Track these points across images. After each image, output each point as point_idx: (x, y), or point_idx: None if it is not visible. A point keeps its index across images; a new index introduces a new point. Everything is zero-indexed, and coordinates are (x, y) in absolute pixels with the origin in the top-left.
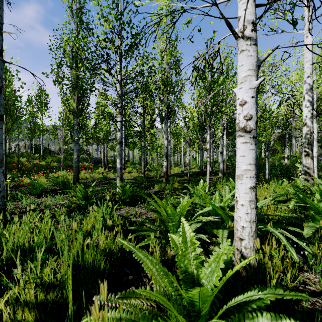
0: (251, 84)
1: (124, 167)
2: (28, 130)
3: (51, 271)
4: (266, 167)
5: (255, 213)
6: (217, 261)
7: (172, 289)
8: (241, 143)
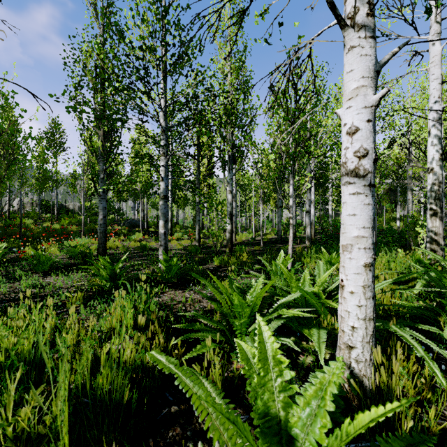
0: (366, 101)
1: (171, 232)
2: (36, 180)
3: (46, 400)
4: None
5: (372, 305)
6: (319, 397)
7: (241, 440)
8: (349, 194)
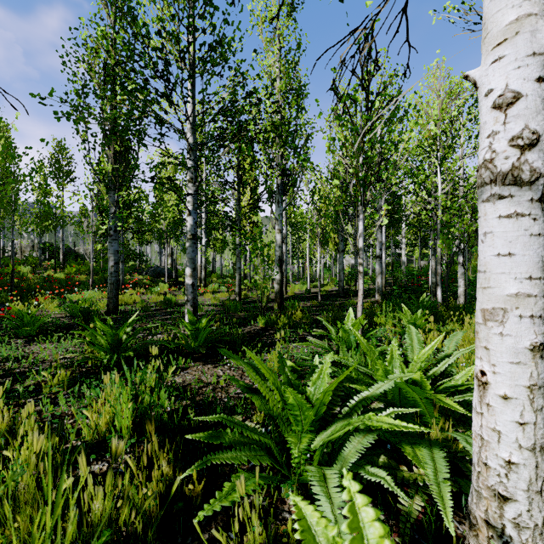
0: (535, 42)
1: (205, 282)
2: (35, 217)
3: None
4: (459, 283)
5: None
6: None
7: None
8: (500, 217)
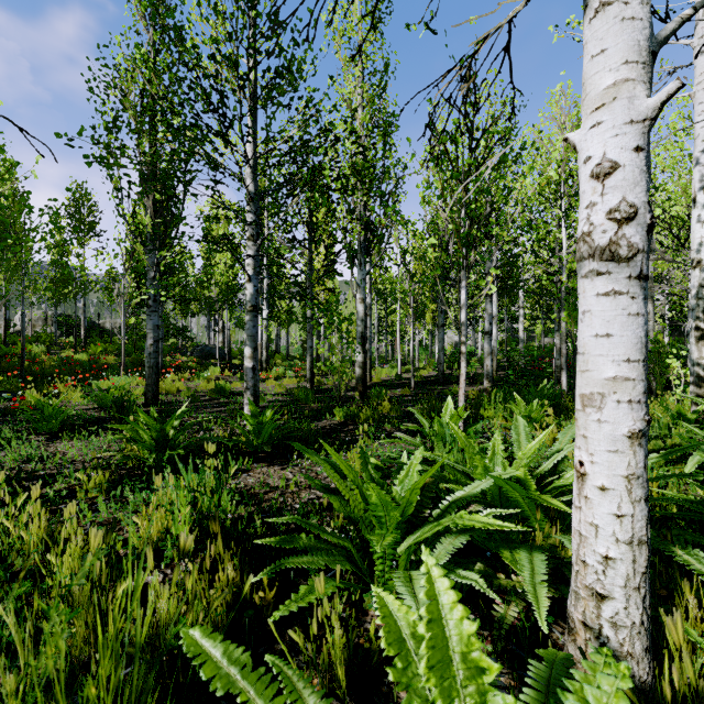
0: (633, 109)
1: (267, 366)
2: (50, 283)
3: None
4: None
5: (645, 514)
6: None
7: None
8: (598, 294)
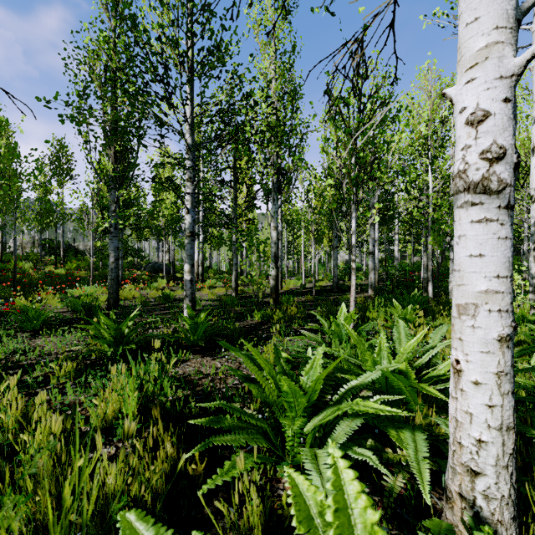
0: (502, 67)
1: (202, 278)
2: (36, 214)
3: None
4: (450, 279)
5: (512, 405)
6: None
7: None
8: (472, 221)
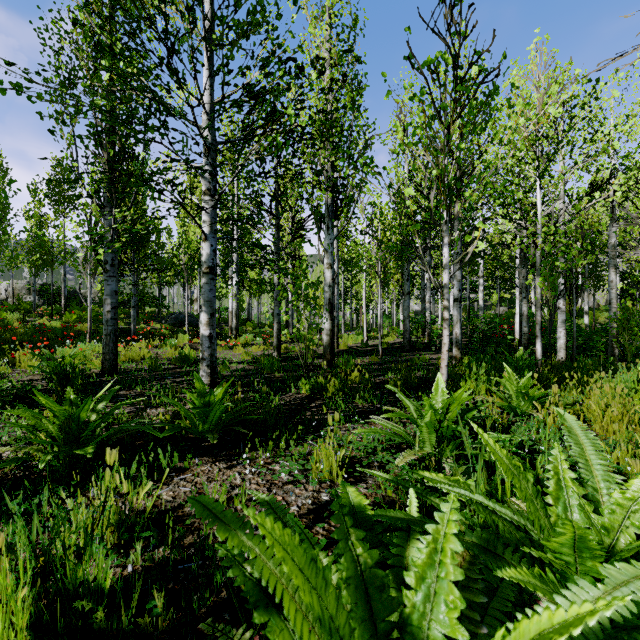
0: None
1: (237, 333)
2: (26, 252)
3: None
4: (559, 334)
5: None
6: None
7: None
8: None
